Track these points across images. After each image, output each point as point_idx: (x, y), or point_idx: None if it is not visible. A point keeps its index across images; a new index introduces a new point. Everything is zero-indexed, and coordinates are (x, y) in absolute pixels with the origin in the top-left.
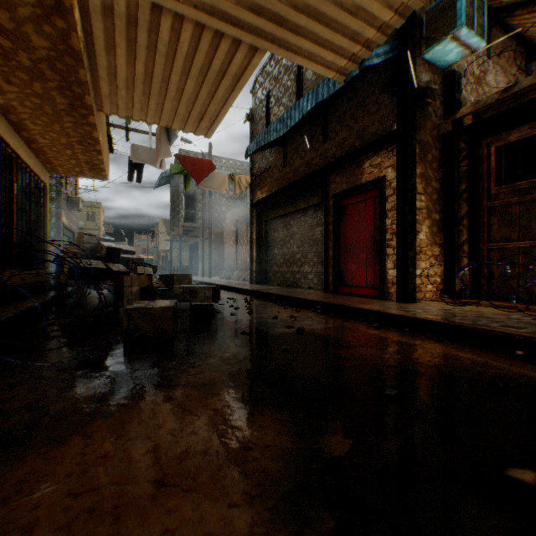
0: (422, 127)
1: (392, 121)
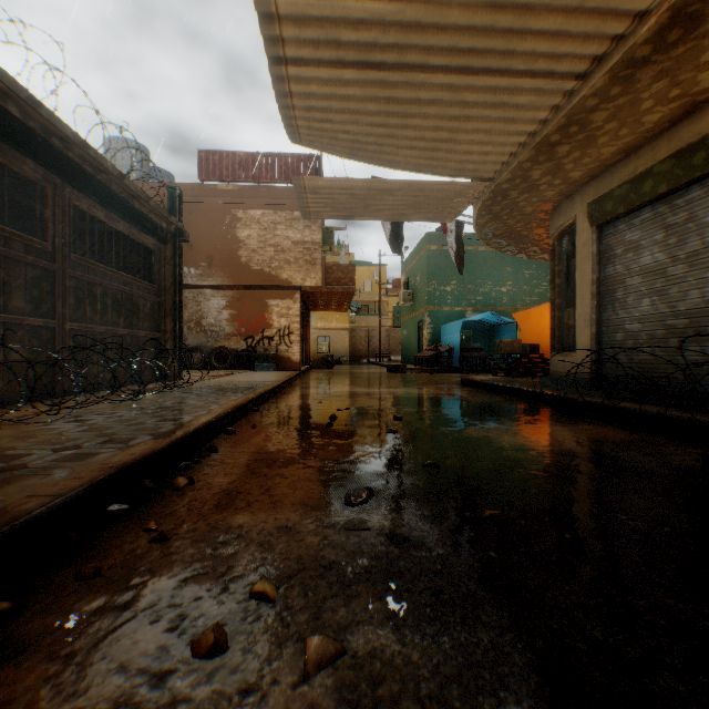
0: None
1: None
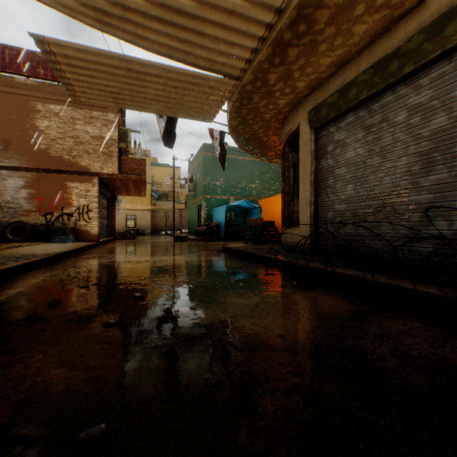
0: None
1: None
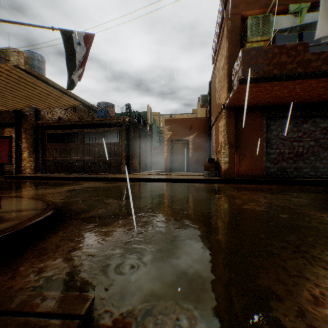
0: (26, 124)
1: (15, 119)
